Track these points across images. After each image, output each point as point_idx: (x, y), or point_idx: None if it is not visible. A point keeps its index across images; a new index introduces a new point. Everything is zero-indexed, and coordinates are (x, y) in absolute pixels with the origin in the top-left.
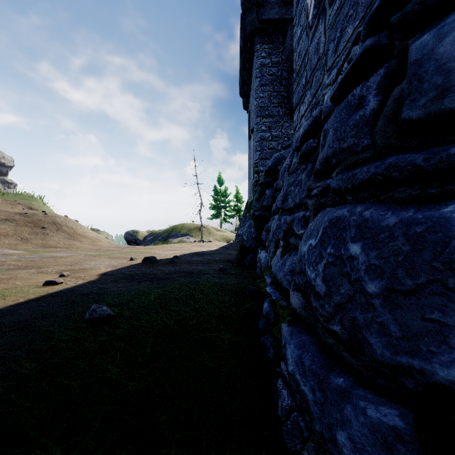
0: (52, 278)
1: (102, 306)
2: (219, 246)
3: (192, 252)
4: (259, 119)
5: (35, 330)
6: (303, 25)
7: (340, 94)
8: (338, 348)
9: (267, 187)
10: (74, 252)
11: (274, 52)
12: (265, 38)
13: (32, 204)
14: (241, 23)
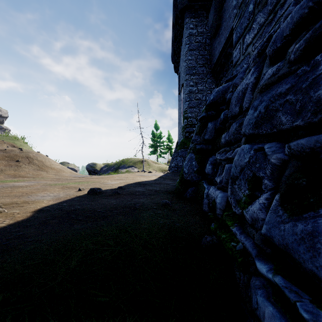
0: None
1: None
2: (157, 176)
3: (135, 181)
4: (188, 77)
5: None
6: None
7: None
8: None
9: (209, 120)
10: (37, 181)
11: (199, 24)
12: (193, 13)
13: (15, 143)
14: (173, 4)
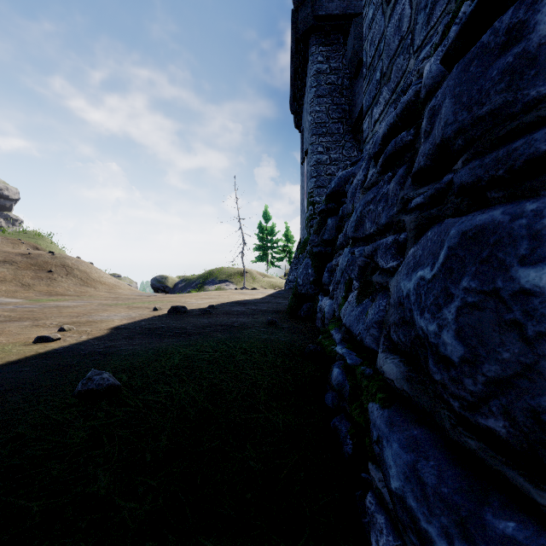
0: (48, 333)
1: (102, 372)
2: (266, 294)
3: (232, 300)
4: (314, 139)
5: (0, 409)
6: (377, 2)
7: (460, 45)
8: (490, 457)
9: (329, 215)
10: (85, 300)
11: (333, 55)
12: (322, 39)
13: (38, 243)
14: (292, 21)
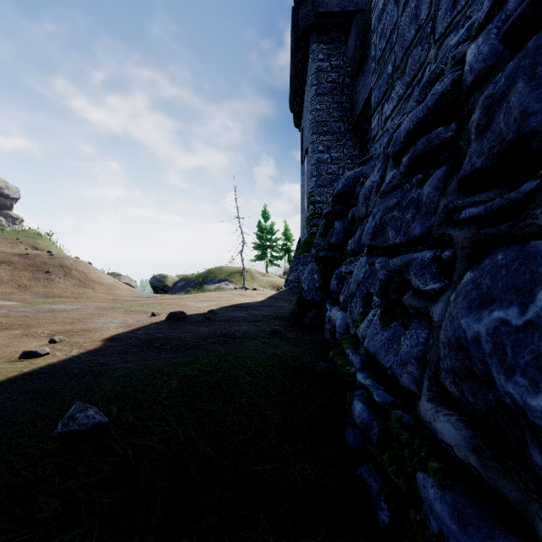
0: (38, 344)
1: (87, 406)
2: (266, 295)
3: (232, 303)
4: (315, 137)
5: None
6: None
7: (535, 14)
8: None
9: (336, 218)
10: (82, 303)
11: (333, 53)
12: (323, 36)
13: (37, 243)
14: (292, 19)
